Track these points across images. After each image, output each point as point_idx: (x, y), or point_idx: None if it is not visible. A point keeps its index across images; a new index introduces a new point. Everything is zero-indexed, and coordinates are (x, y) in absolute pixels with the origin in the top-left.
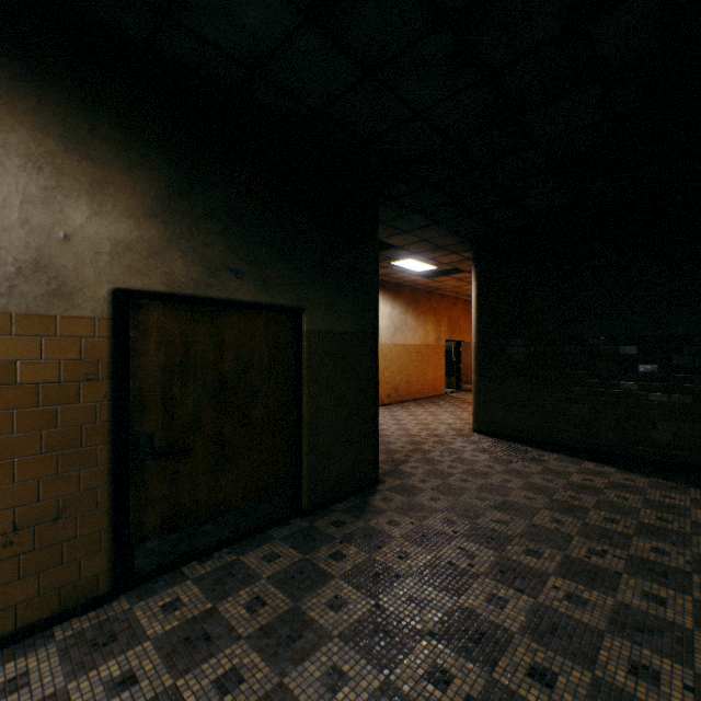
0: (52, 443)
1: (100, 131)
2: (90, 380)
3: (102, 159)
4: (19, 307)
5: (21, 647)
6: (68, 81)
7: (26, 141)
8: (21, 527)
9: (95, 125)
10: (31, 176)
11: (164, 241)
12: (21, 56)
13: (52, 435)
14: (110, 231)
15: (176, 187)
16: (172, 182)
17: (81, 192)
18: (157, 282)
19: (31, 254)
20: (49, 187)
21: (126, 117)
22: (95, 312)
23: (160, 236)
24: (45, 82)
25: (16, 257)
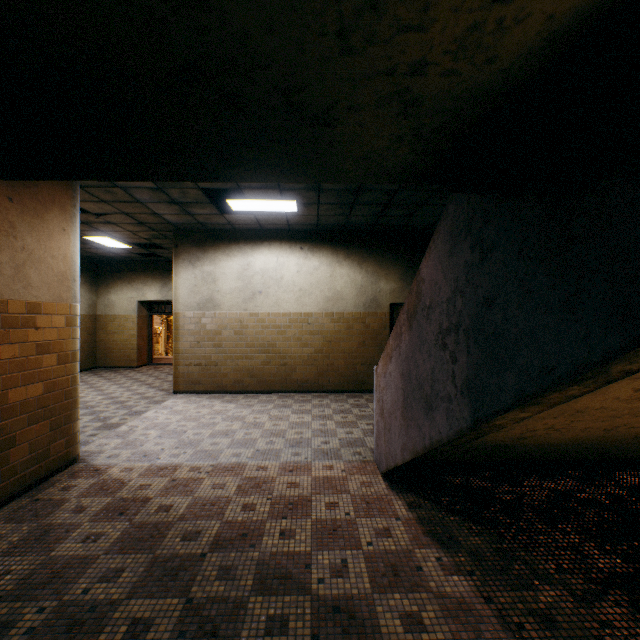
0: (376, 345)
1: (387, 260)
2: (384, 329)
3: (387, 267)
4: (370, 310)
5: (371, 393)
6: (380, 249)
7: (372, 269)
8: (371, 365)
9: (386, 258)
10: (372, 277)
11: (403, 287)
12: (371, 248)
13: (376, 343)
14: (389, 287)
15: (407, 269)
16: (406, 267)
17: (382, 278)
18: (401, 300)
19: (372, 297)
20: (376, 279)
21: (393, 253)
22: (386, 310)
23: (402, 285)
24: (375, 252)
25: (370, 298)
